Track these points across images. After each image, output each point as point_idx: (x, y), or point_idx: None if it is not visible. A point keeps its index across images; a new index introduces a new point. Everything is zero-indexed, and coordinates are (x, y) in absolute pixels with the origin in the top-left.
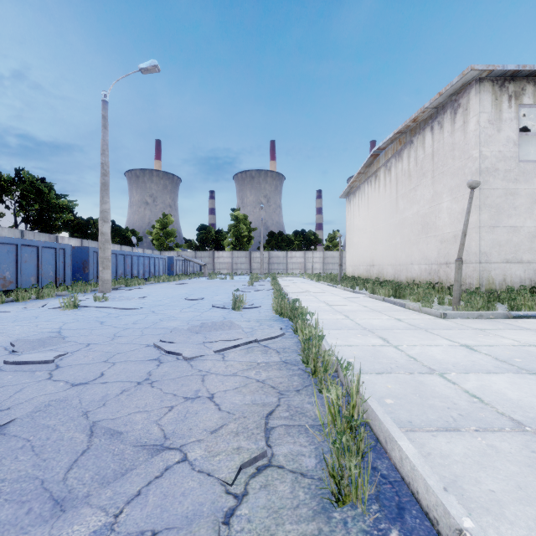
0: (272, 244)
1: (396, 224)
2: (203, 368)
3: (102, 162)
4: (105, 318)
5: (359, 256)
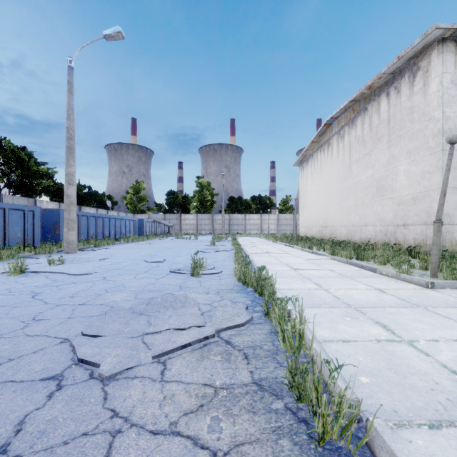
0: (232, 207)
1: (349, 188)
2: (122, 408)
3: (67, 126)
4: (43, 288)
5: (312, 218)
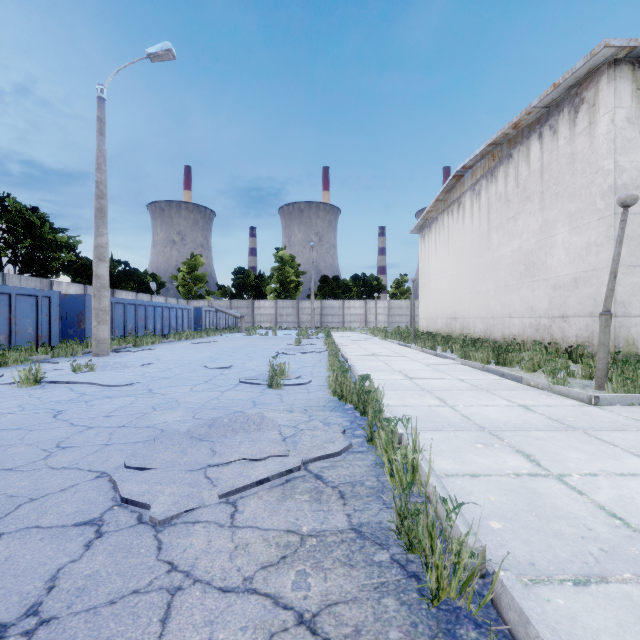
0: (325, 291)
1: (488, 265)
2: (181, 560)
3: (97, 179)
4: (68, 404)
5: (436, 306)
